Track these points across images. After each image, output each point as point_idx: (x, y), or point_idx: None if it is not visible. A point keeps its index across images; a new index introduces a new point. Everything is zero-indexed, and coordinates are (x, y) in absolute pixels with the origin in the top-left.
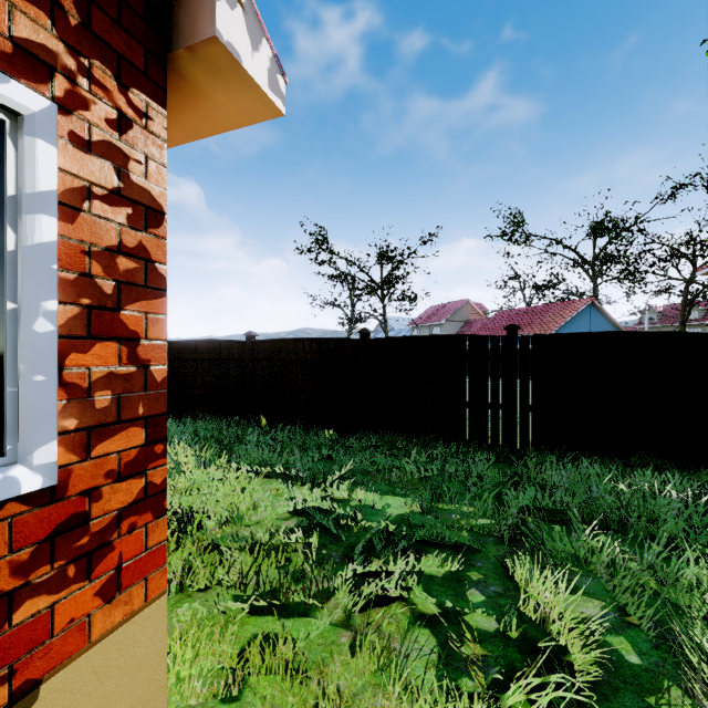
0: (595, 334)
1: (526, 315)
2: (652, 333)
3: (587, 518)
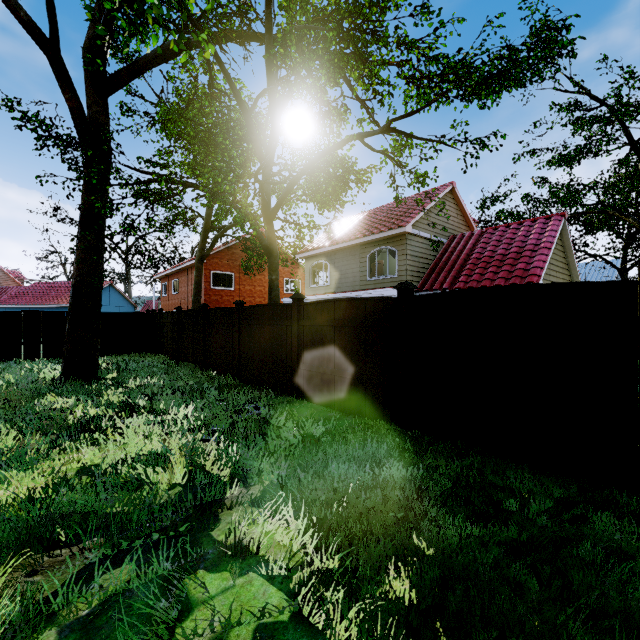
0: (36, 312)
1: (59, 289)
2: (60, 312)
3: (4, 370)
